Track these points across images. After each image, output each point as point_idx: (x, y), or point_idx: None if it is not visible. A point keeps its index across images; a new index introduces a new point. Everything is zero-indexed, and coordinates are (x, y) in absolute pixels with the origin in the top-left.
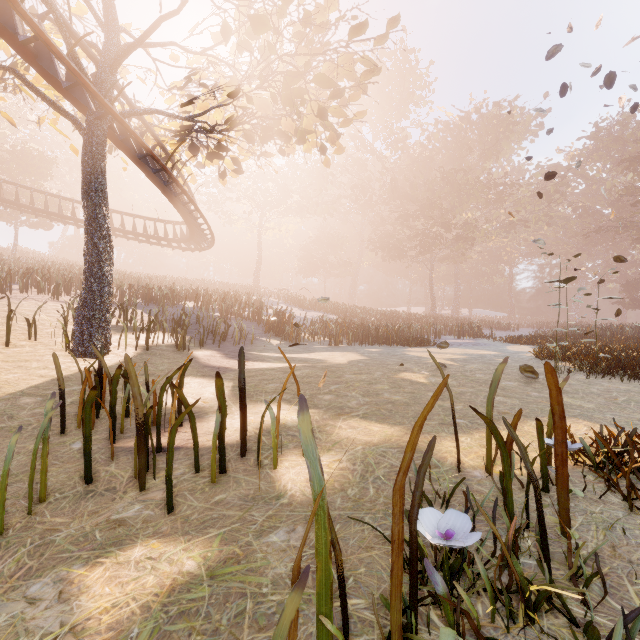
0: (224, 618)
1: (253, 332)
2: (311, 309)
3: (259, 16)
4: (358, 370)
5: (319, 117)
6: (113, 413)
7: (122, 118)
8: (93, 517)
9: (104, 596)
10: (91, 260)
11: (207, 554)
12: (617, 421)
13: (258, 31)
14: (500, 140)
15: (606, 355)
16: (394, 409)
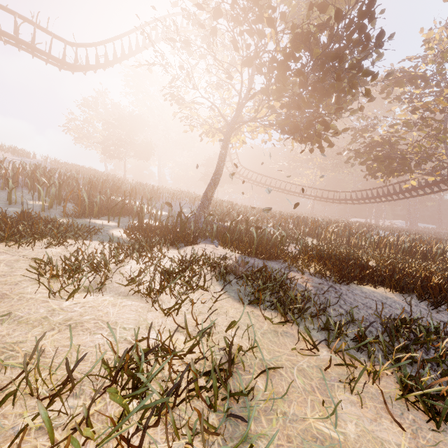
0: None
1: None
2: None
3: None
4: None
5: None
6: None
7: None
8: None
9: None
10: None
11: None
12: None
13: None
14: None
15: None
16: None
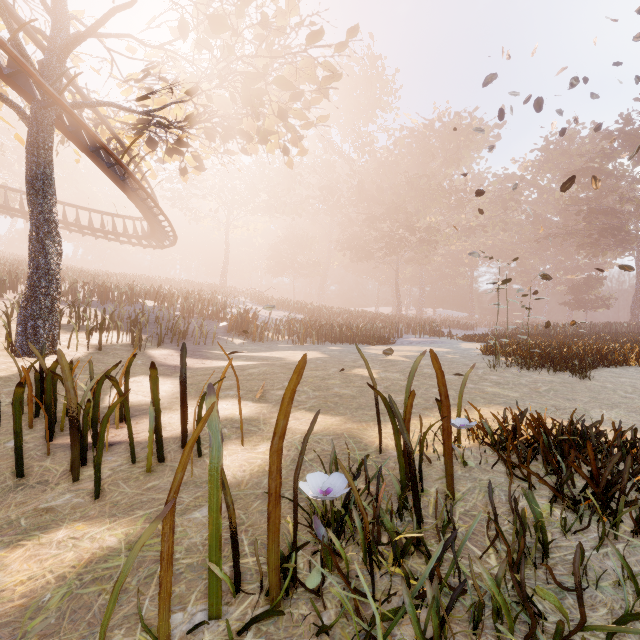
0: (135, 580)
1: (214, 331)
2: (279, 309)
3: (216, 16)
4: (315, 367)
5: (280, 119)
6: (51, 410)
7: (71, 109)
8: (20, 507)
9: (21, 571)
10: (36, 256)
11: (130, 531)
12: (533, 407)
13: (215, 31)
14: (461, 148)
15: (536, 350)
16: (340, 402)
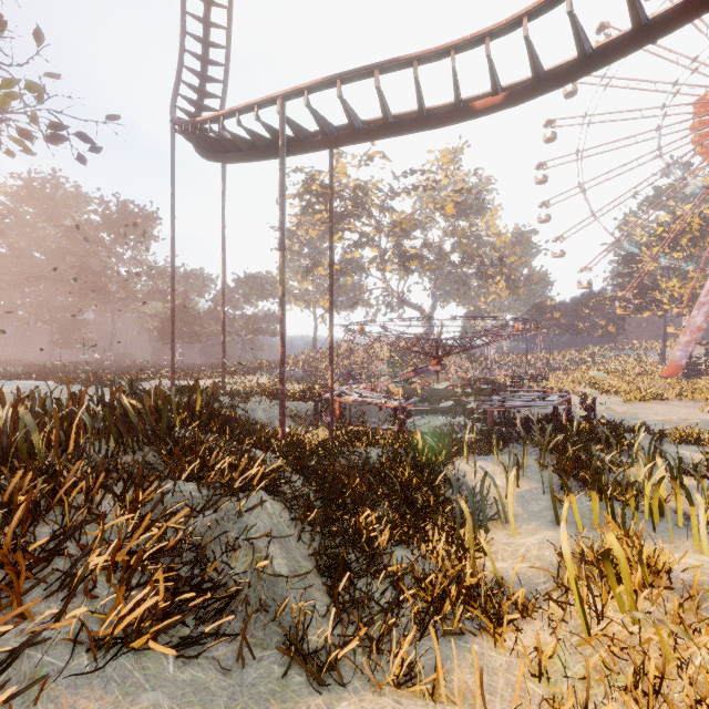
0: None
1: None
2: None
3: None
4: None
5: None
6: None
7: None
8: None
9: None
10: None
11: None
12: None
13: None
14: None
15: (108, 378)
16: None
